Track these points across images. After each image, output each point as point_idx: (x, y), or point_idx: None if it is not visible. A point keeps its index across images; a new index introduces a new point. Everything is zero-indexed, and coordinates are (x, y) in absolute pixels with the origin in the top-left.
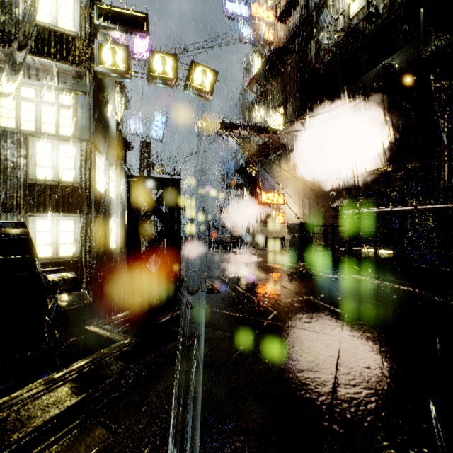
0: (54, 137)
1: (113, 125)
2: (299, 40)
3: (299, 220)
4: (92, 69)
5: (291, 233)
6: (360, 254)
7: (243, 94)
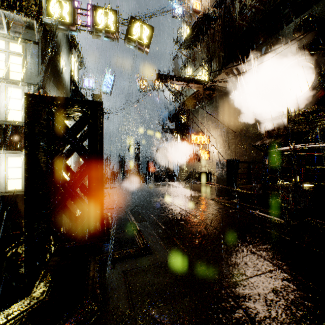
0: (1, 80)
1: (67, 78)
2: (222, 8)
3: (221, 157)
4: (41, 21)
5: (219, 169)
6: (283, 188)
7: (175, 59)
